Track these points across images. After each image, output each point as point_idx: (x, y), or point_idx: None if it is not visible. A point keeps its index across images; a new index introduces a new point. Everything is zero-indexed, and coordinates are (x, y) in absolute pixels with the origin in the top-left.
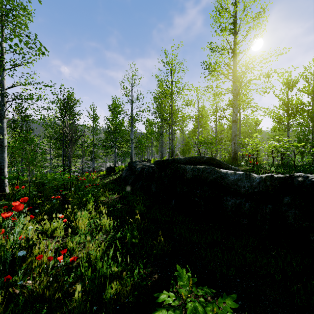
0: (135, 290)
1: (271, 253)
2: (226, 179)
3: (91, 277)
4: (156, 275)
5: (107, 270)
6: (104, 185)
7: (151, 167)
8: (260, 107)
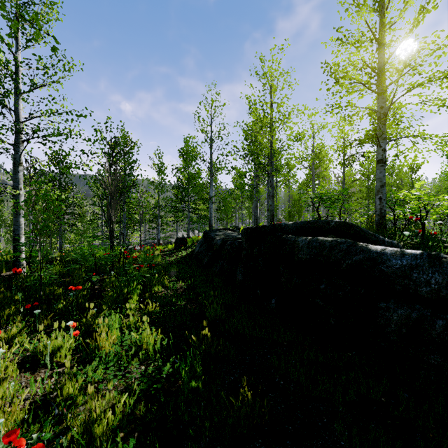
0: None
1: None
2: (384, 266)
3: None
4: None
5: None
6: (166, 265)
7: (238, 238)
8: (430, 135)
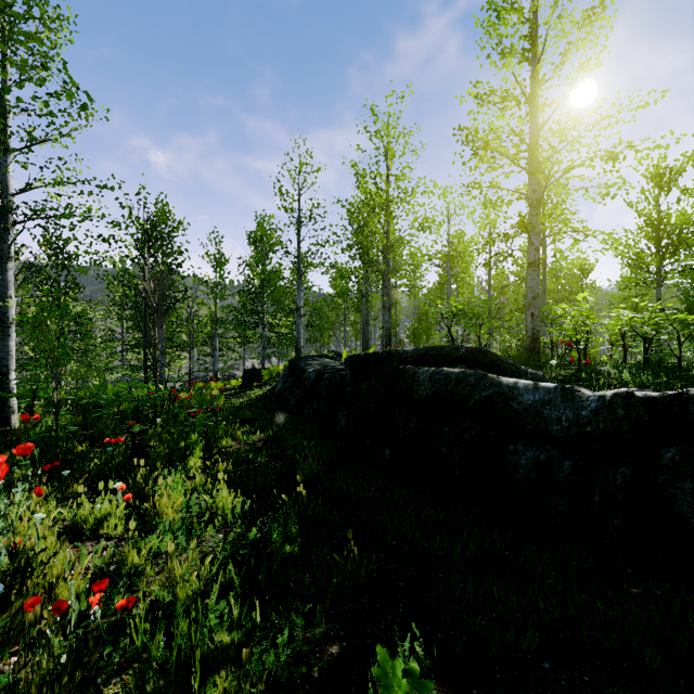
0: (280, 689)
1: (630, 590)
2: (515, 402)
3: (160, 659)
4: (335, 647)
5: (202, 639)
6: (234, 410)
7: (341, 369)
8: (594, 231)
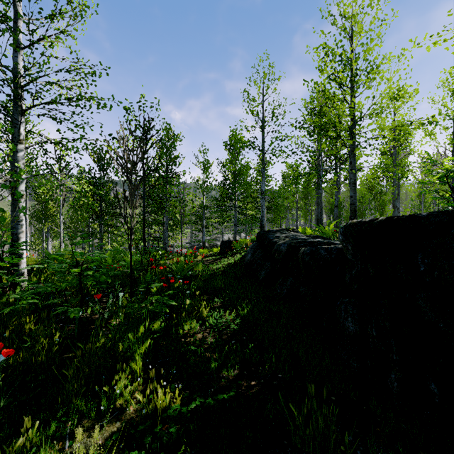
0: None
1: None
2: None
3: None
4: None
5: None
6: (208, 277)
7: (314, 242)
8: None
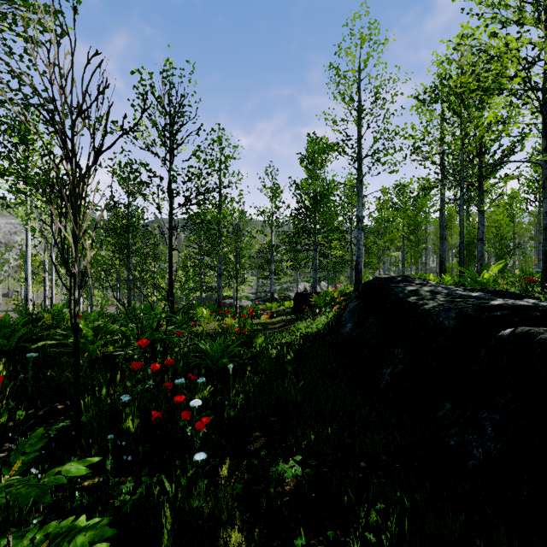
0: None
1: None
2: None
3: None
4: None
5: None
6: (270, 369)
7: (529, 309)
8: None
